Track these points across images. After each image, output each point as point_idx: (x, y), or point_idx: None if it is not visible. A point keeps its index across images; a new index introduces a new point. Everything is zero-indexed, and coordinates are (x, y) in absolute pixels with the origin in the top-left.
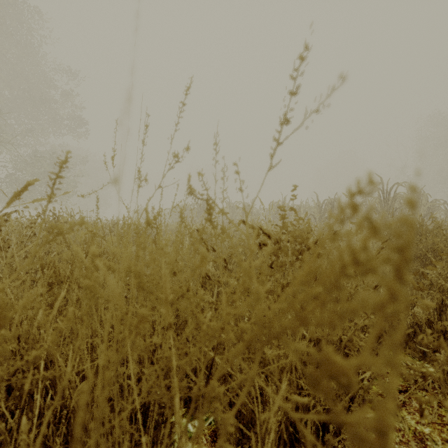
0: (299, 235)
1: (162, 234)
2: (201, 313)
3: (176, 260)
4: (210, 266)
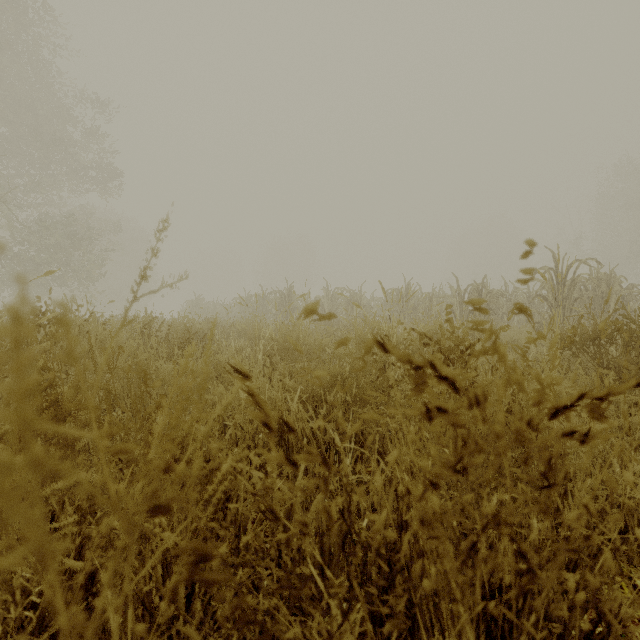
0: (540, 380)
1: (27, 432)
2: (250, 624)
3: (168, 471)
4: (294, 403)
